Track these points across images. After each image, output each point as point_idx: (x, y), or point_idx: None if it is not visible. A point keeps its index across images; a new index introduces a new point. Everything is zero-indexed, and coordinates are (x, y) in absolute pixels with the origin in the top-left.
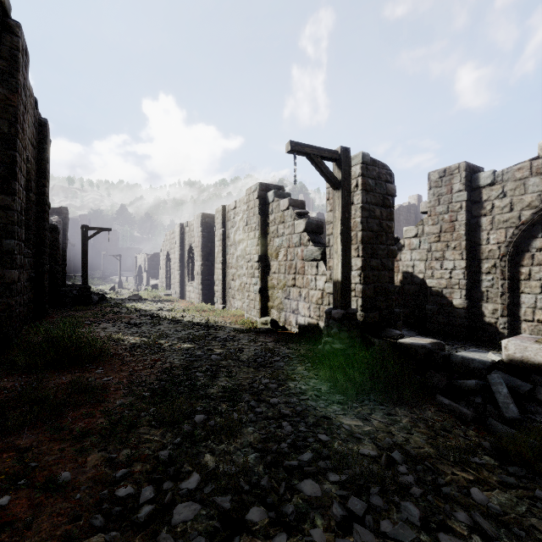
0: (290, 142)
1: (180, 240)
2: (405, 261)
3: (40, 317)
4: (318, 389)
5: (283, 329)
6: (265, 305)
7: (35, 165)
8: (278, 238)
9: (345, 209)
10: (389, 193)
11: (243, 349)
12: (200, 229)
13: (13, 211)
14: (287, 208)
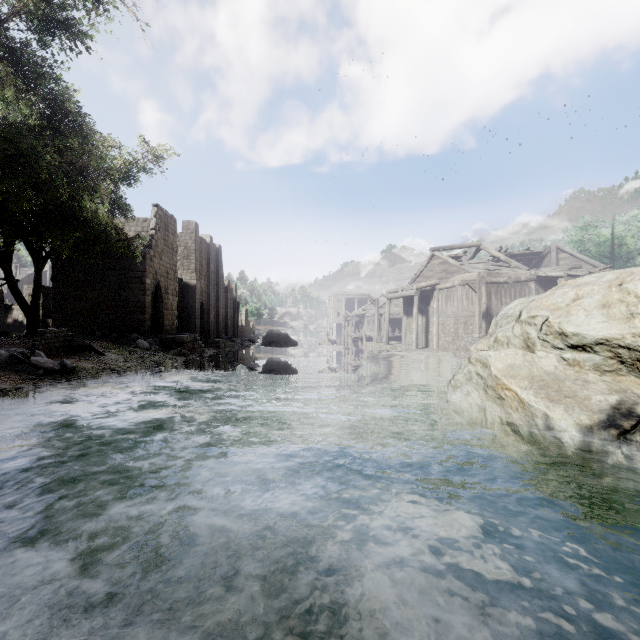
0: None
1: None
2: (15, 314)
3: None
4: None
5: None
6: None
7: None
8: None
9: None
10: (2, 297)
11: None
12: None
13: None
14: None
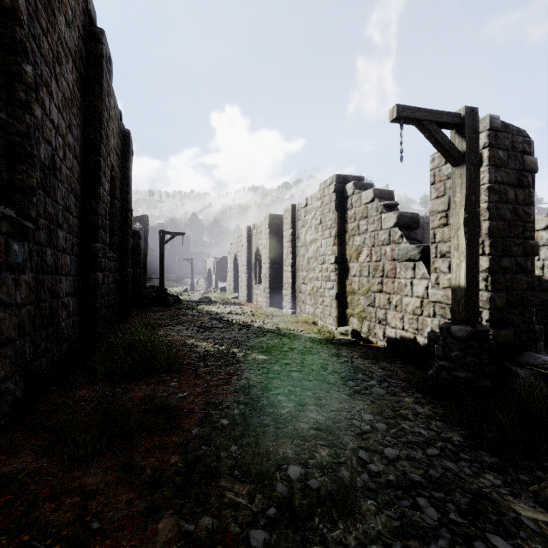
0: (397, 106)
1: (247, 243)
2: None
3: (123, 317)
4: (448, 439)
5: (366, 341)
6: (342, 312)
7: (119, 174)
8: (359, 236)
9: (471, 190)
10: (527, 168)
11: (326, 365)
12: (267, 231)
13: (97, 215)
14: (371, 200)
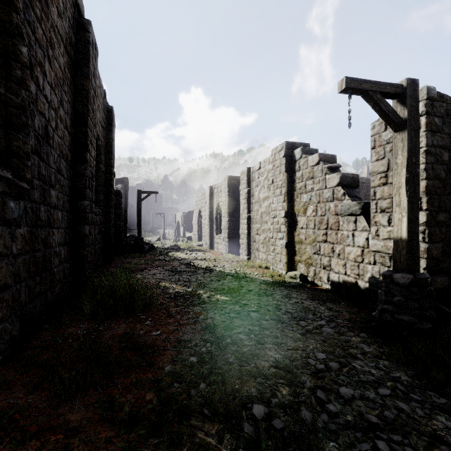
0: (345, 79)
1: (210, 200)
2: None
3: (107, 262)
4: (397, 379)
5: (312, 284)
6: (291, 259)
7: (104, 143)
8: (306, 194)
9: (412, 153)
10: None
11: (279, 306)
12: (226, 190)
13: (85, 177)
14: (317, 163)
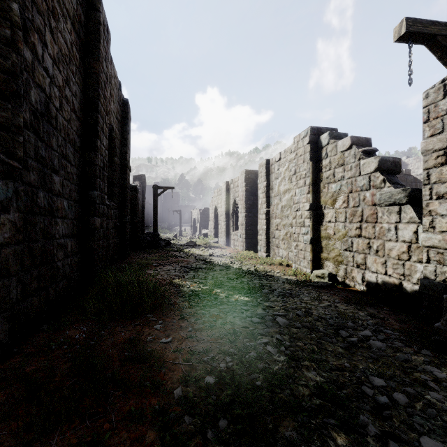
0: (406, 20)
1: (226, 196)
2: None
3: (123, 257)
4: None
5: (342, 284)
6: (317, 256)
7: (119, 136)
8: (334, 183)
9: None
10: None
11: (309, 310)
12: (244, 184)
13: (95, 165)
14: (348, 148)
